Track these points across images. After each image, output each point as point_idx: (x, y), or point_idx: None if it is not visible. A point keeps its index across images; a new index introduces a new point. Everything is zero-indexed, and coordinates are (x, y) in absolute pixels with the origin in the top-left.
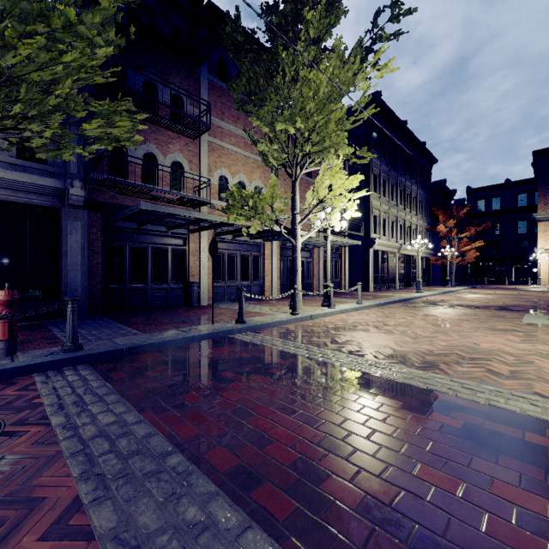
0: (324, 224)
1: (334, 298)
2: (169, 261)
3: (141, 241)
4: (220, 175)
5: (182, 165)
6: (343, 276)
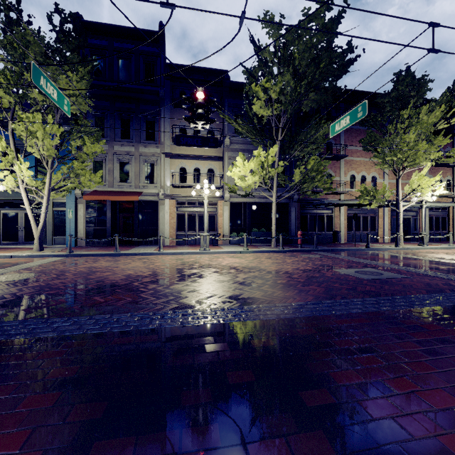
0: (418, 199)
1: (435, 243)
2: (325, 221)
3: (313, 212)
4: (350, 174)
5: (331, 174)
6: (451, 229)
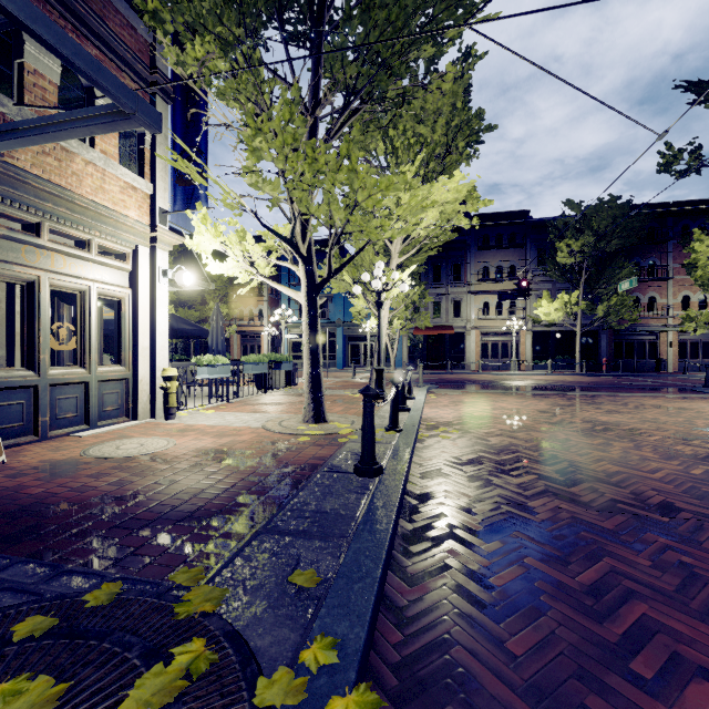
0: None
1: None
2: (646, 348)
3: (630, 339)
4: (683, 295)
5: (654, 297)
6: None
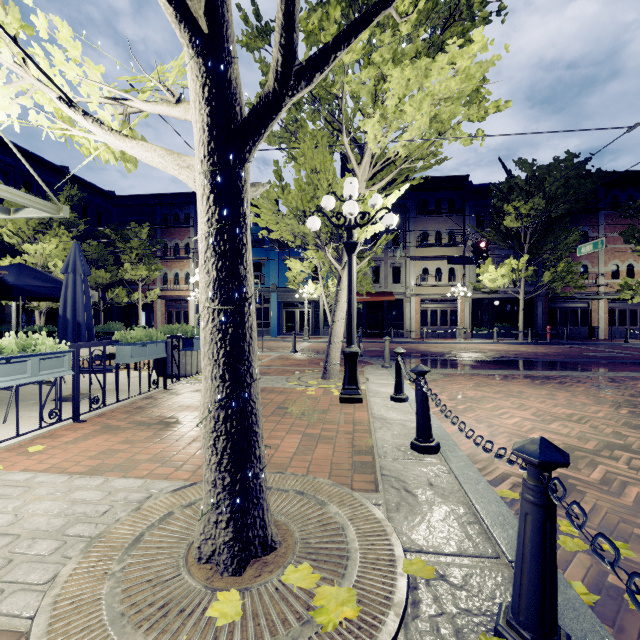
0: None
1: None
2: (579, 315)
3: (564, 306)
4: (612, 264)
5: (586, 265)
6: None
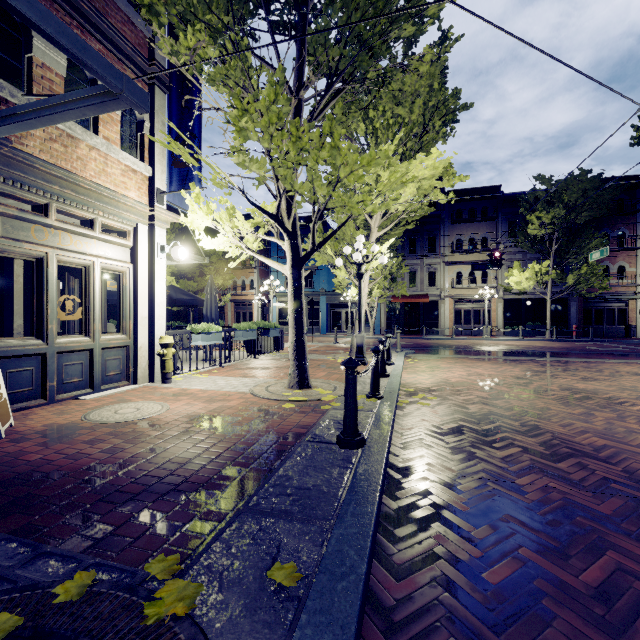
0: None
1: None
2: (615, 314)
3: (600, 306)
4: None
5: (624, 266)
6: None
